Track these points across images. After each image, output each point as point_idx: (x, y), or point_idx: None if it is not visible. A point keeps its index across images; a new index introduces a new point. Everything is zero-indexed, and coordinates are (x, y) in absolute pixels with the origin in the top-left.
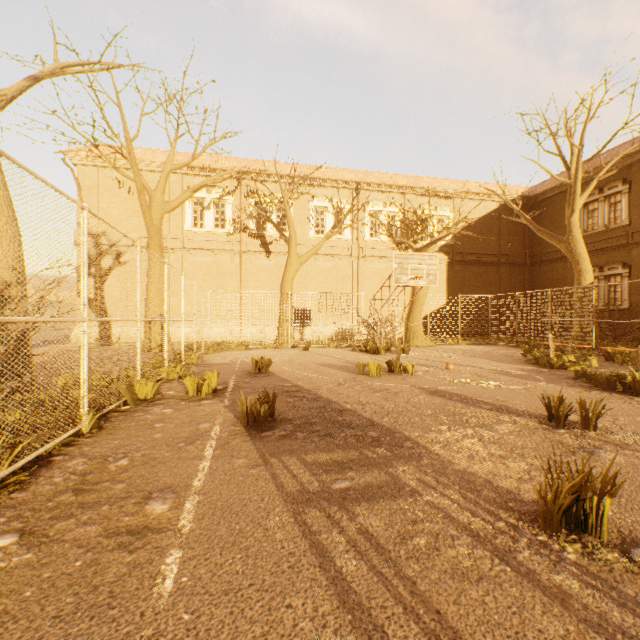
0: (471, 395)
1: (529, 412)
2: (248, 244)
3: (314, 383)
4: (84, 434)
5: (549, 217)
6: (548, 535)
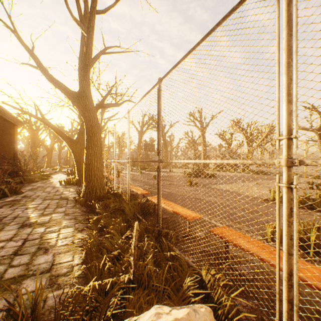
0: None
1: None
2: None
3: None
4: None
5: None
6: None
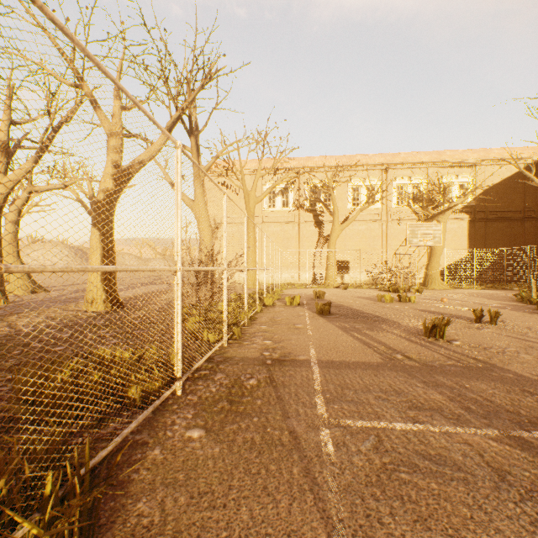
0: (443, 312)
1: (469, 318)
2: (304, 217)
3: (350, 304)
4: (258, 312)
5: None
6: (425, 337)
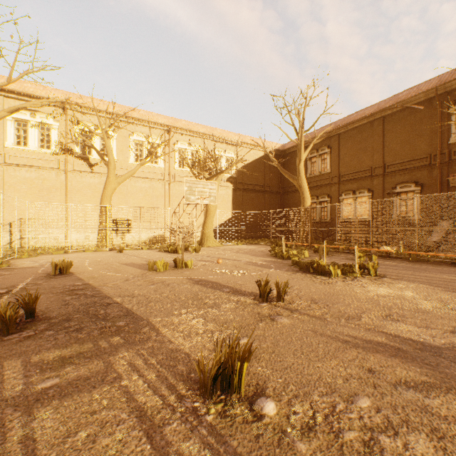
0: (222, 282)
1: (252, 292)
2: (74, 164)
3: (105, 280)
4: None
5: (292, 164)
6: (204, 400)
